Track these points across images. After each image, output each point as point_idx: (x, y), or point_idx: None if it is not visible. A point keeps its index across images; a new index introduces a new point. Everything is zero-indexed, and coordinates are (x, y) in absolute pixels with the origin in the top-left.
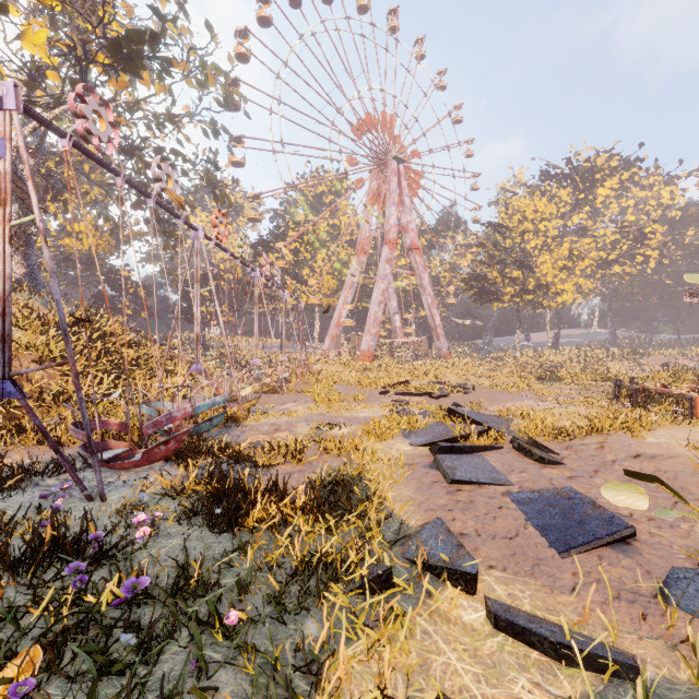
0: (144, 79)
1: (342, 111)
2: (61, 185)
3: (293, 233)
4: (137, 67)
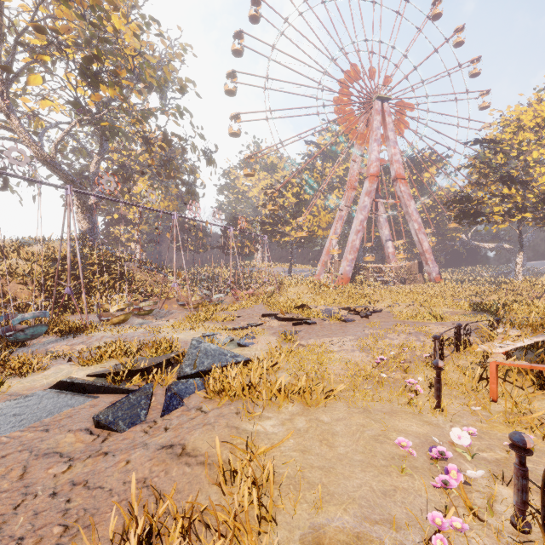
0: (101, 89)
1: (325, 70)
2: (131, 170)
3: (294, 180)
4: (100, 82)
